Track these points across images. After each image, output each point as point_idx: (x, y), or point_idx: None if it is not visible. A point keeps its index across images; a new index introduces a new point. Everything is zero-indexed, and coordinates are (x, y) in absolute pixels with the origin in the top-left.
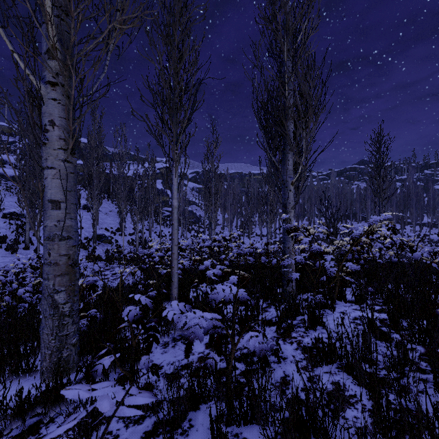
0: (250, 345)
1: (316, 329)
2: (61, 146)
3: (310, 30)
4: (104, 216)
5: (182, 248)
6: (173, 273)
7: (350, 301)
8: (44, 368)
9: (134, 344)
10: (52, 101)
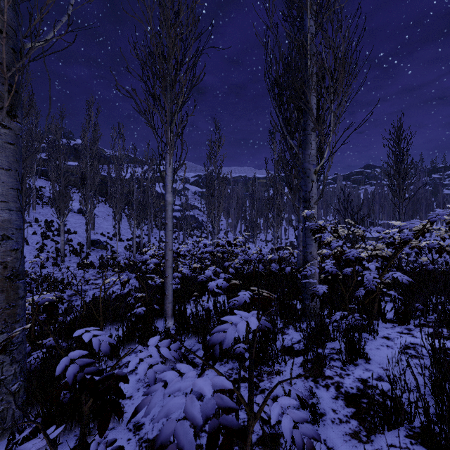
0: (283, 429)
1: (357, 364)
2: None
3: None
4: (101, 220)
5: (180, 254)
6: (166, 284)
7: (390, 320)
8: None
9: (85, 411)
10: None
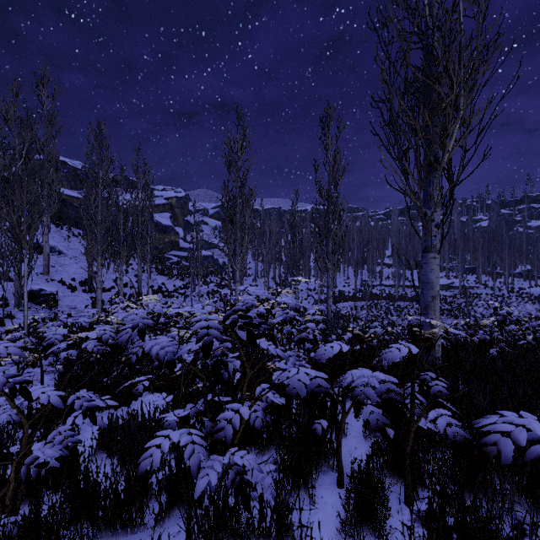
0: None
1: None
2: None
3: None
4: (68, 261)
5: None
6: None
7: None
8: None
9: None
10: None
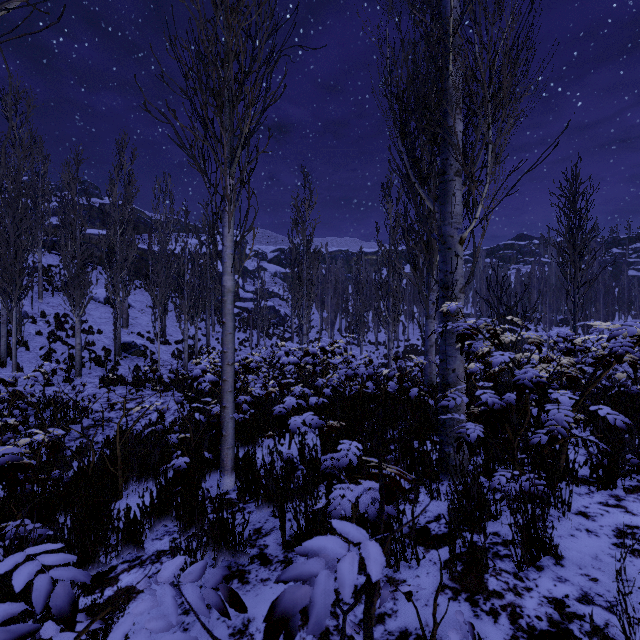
0: None
1: (542, 566)
2: None
3: None
4: (138, 314)
5: (248, 367)
6: (224, 419)
7: (582, 479)
8: None
9: None
10: None
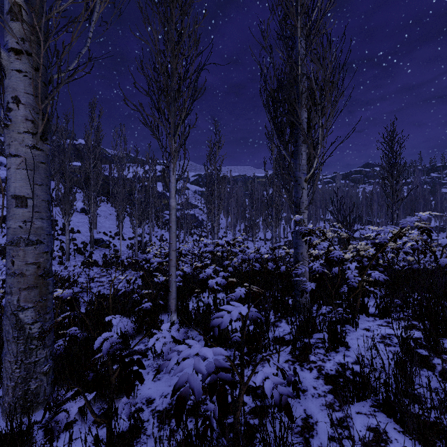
0: (265, 388)
1: (338, 351)
2: (28, 129)
3: (327, 3)
4: (103, 220)
5: (181, 253)
6: (170, 282)
7: (373, 314)
8: (6, 403)
9: (112, 381)
10: (16, 73)
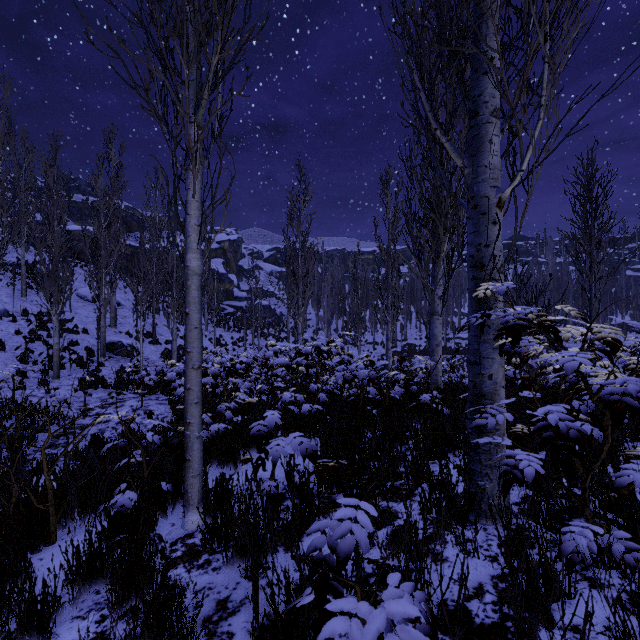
0: None
1: None
2: None
3: None
4: (128, 313)
5: (230, 370)
6: (188, 438)
7: None
8: None
9: None
10: None
